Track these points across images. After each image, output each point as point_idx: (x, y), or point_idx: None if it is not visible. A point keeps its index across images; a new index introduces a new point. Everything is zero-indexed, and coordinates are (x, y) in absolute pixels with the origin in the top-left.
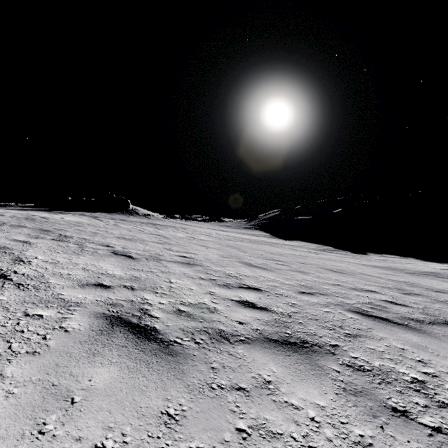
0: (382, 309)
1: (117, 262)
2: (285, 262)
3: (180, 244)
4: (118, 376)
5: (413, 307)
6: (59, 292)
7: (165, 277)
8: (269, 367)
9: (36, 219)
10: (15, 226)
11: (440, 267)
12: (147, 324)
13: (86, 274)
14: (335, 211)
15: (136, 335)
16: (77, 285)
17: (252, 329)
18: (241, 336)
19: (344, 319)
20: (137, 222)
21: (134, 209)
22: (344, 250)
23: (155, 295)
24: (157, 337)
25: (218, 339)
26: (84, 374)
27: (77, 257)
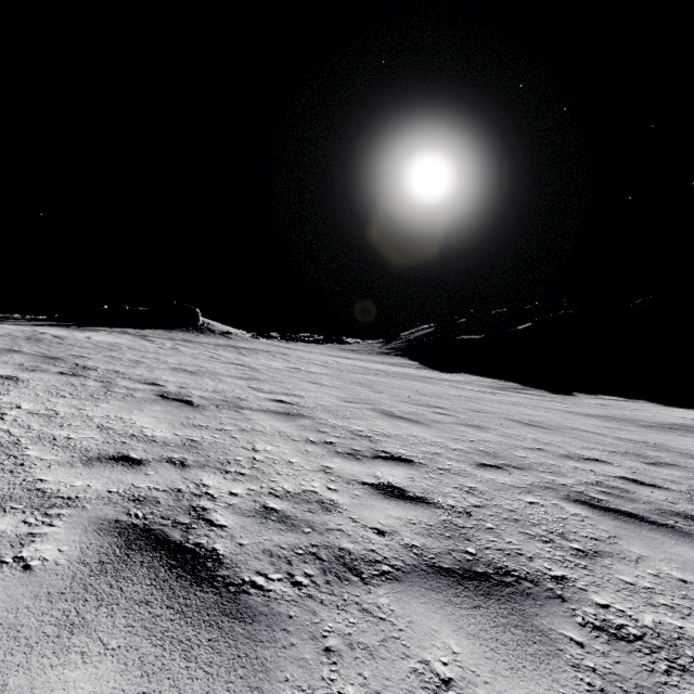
0: (622, 494)
1: (164, 412)
2: (447, 409)
3: (277, 380)
4: (115, 689)
5: (672, 490)
6: (39, 475)
7: (246, 440)
8: (444, 641)
9: (43, 339)
10: (2, 351)
11: (692, 415)
12: (200, 543)
13: (101, 438)
14: (521, 326)
15: (173, 572)
16: (78, 461)
17: (402, 545)
18: (384, 563)
19: (564, 518)
20: (210, 345)
21: (207, 324)
22: (537, 389)
23: (224, 476)
24: (218, 573)
25: (338, 572)
26: (34, 689)
27: (94, 405)
